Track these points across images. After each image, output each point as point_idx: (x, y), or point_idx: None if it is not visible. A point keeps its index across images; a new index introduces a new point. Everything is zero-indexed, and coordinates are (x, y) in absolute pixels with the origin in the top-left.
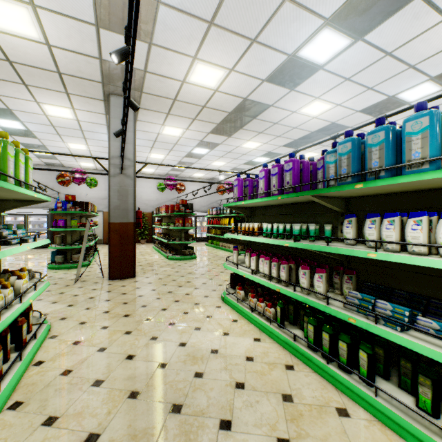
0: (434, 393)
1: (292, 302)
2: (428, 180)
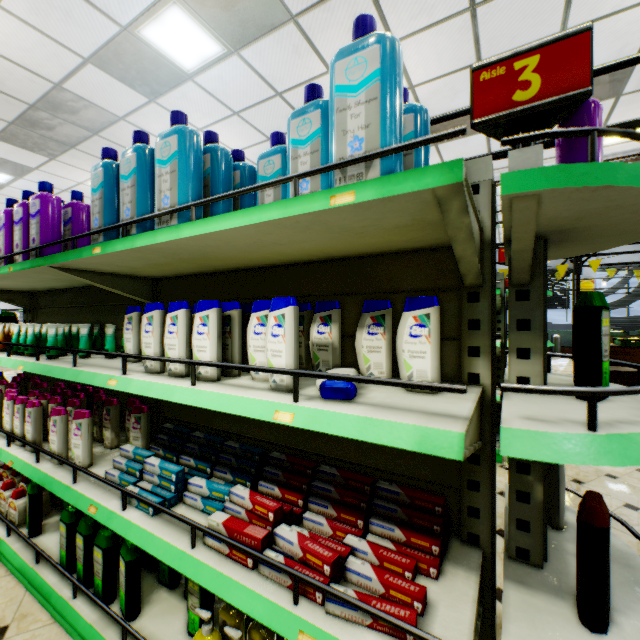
0: (203, 603)
1: None
2: (175, 246)
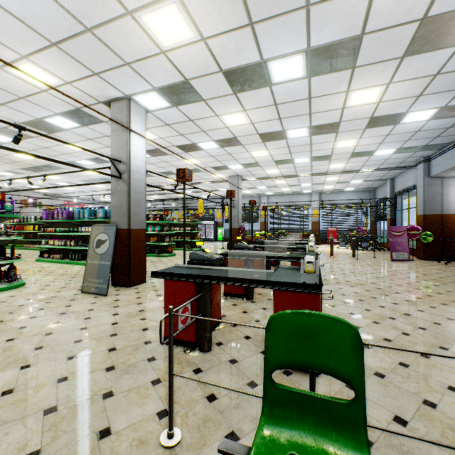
0: None
1: (67, 252)
2: (87, 221)
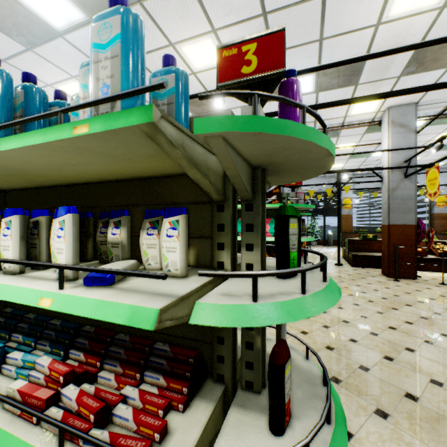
0: None
1: None
2: None
